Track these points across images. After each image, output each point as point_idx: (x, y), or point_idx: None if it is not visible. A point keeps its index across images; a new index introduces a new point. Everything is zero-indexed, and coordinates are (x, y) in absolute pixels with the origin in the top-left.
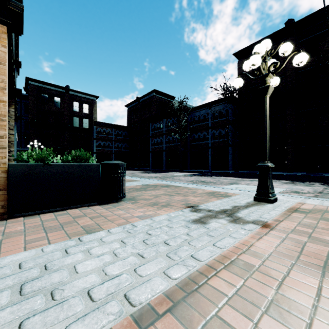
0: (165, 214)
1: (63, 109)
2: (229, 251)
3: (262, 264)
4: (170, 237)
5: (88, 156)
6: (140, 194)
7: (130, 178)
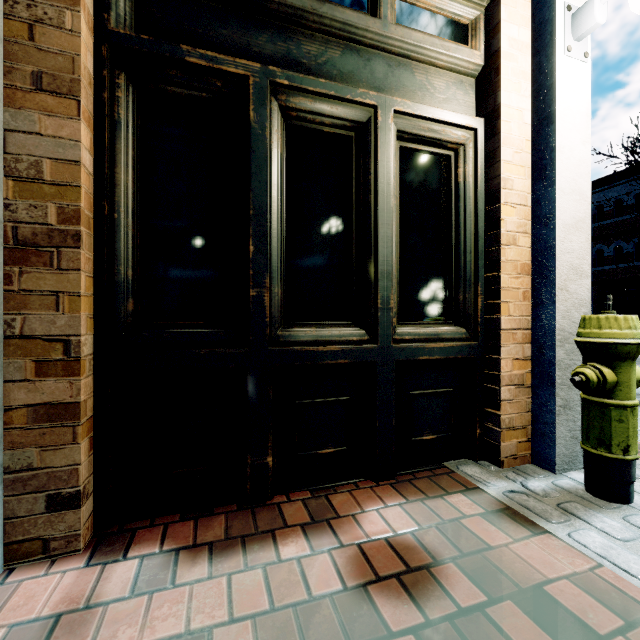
0: None
1: None
2: None
3: None
4: None
5: None
6: None
7: None
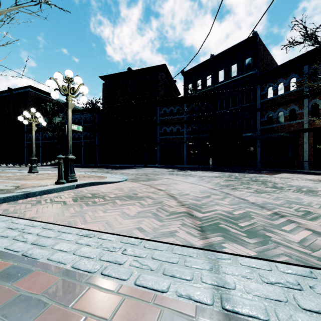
0: None
1: None
2: None
3: None
4: None
5: None
6: None
7: None
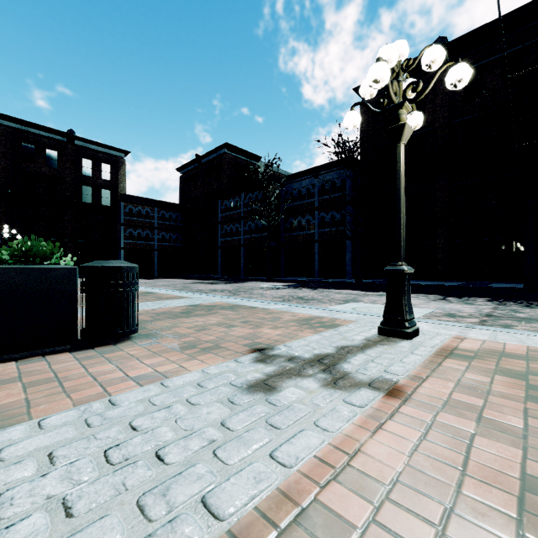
0: (198, 370)
1: (63, 172)
2: (303, 471)
3: (375, 515)
4: (178, 436)
5: (48, 251)
6: (175, 323)
7: (174, 293)
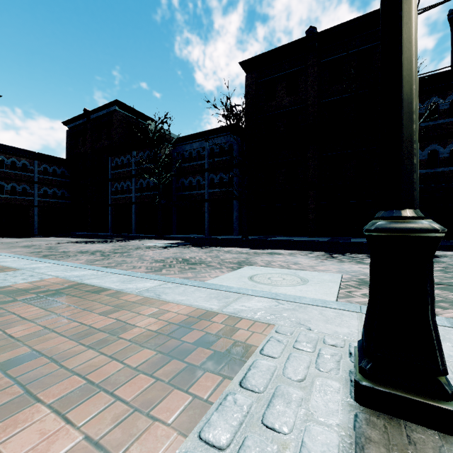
0: None
1: None
2: None
3: None
4: None
5: None
6: None
7: (4, 261)
